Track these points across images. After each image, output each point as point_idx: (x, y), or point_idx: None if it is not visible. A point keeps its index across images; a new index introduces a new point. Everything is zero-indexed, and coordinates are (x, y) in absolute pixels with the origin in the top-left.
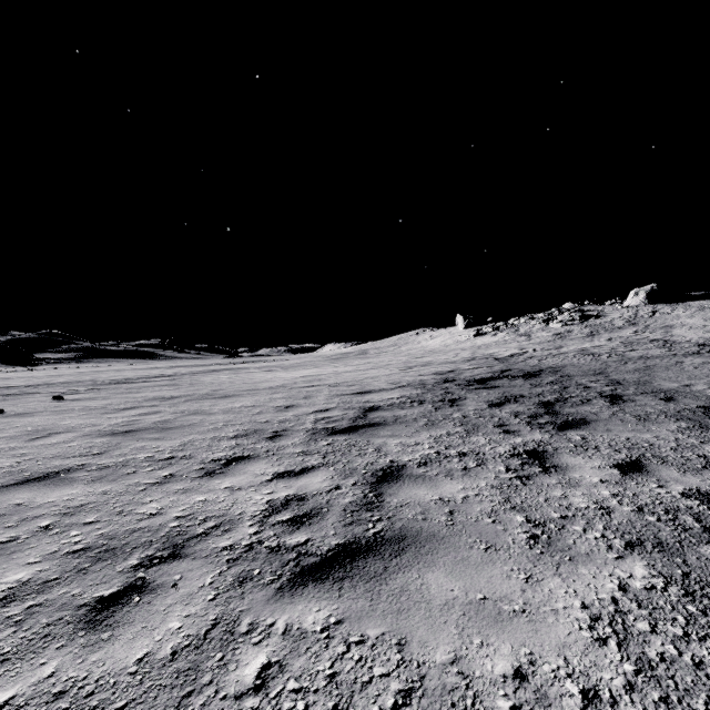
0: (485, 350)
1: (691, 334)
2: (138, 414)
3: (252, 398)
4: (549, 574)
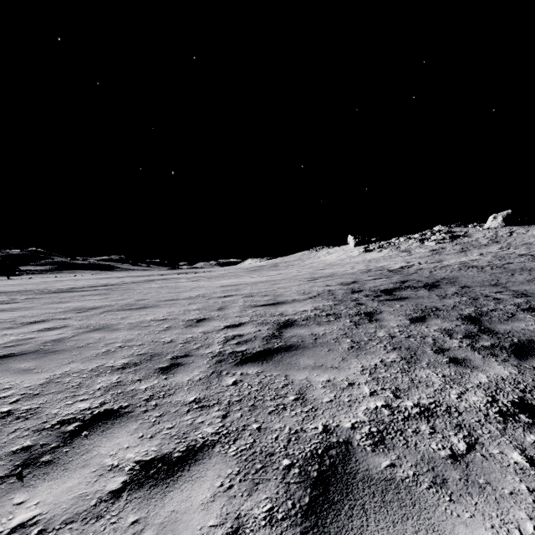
0: (376, 263)
1: None
2: (39, 329)
3: (167, 310)
4: None
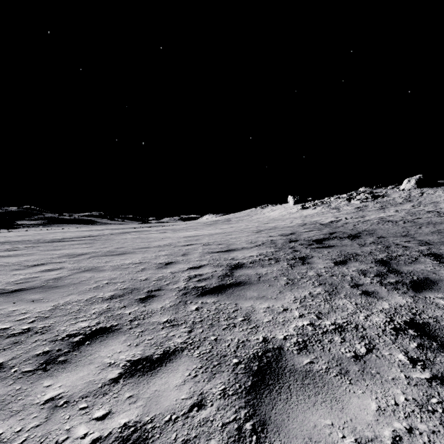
0: (310, 218)
1: None
2: (41, 270)
3: (142, 255)
4: None
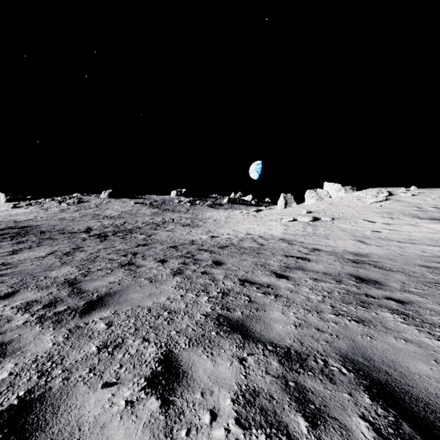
0: (14, 217)
1: (110, 212)
2: None
3: None
4: None
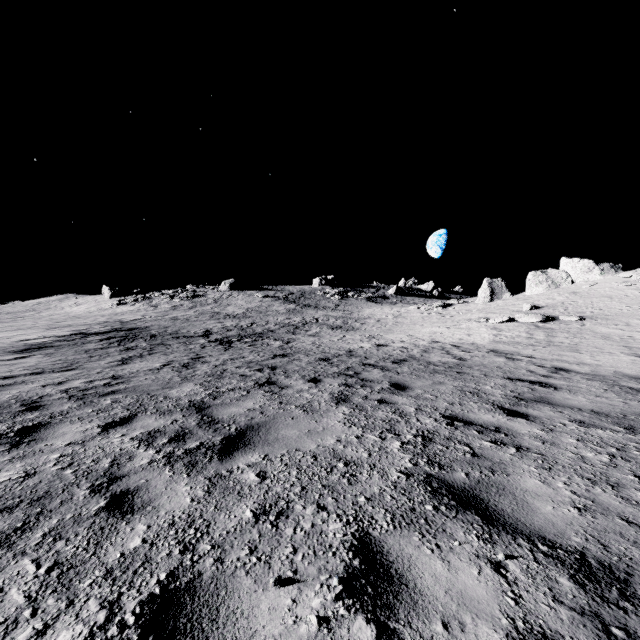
0: (119, 316)
1: (232, 309)
2: None
3: None
4: (87, 355)
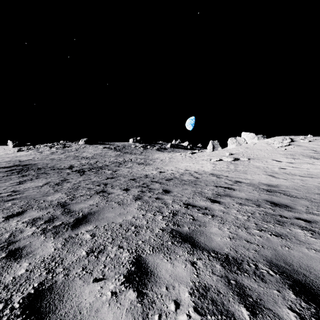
0: (18, 157)
1: (86, 154)
2: None
3: None
4: None
